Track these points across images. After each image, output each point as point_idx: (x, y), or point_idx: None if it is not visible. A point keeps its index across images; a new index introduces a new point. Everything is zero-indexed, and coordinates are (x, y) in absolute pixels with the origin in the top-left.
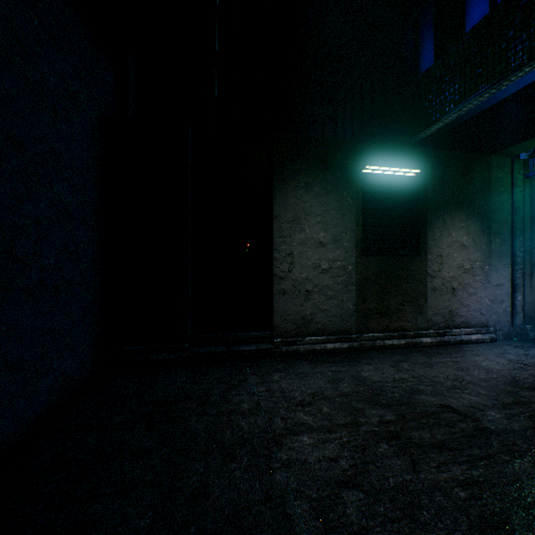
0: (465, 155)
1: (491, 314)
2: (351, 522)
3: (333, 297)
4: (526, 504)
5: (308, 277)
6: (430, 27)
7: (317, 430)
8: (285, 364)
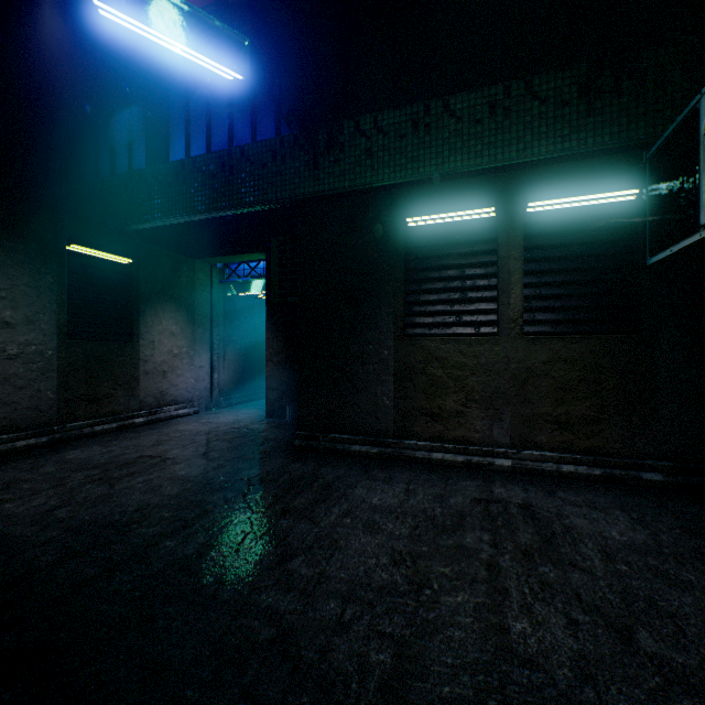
0: (175, 254)
1: (196, 391)
2: (63, 517)
3: (26, 386)
4: (174, 477)
5: None
6: (143, 130)
7: (21, 498)
8: None
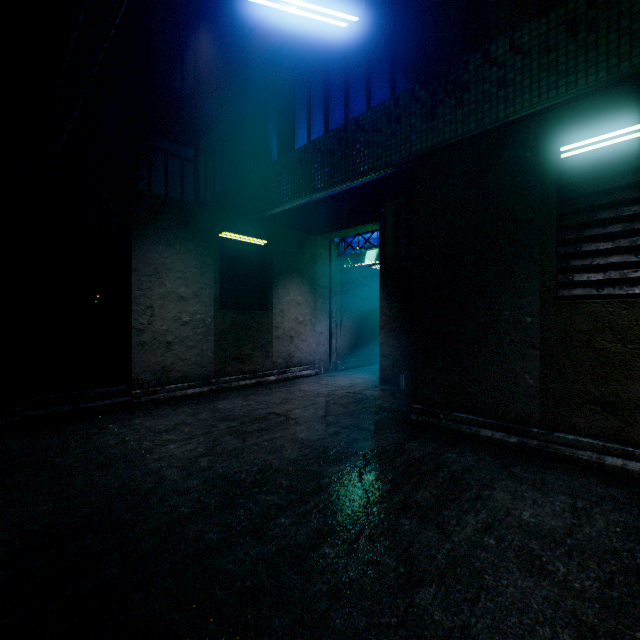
0: (300, 233)
1: (317, 355)
2: (204, 466)
3: (194, 347)
4: (294, 439)
5: (169, 329)
6: (275, 128)
7: (181, 440)
8: (146, 411)
